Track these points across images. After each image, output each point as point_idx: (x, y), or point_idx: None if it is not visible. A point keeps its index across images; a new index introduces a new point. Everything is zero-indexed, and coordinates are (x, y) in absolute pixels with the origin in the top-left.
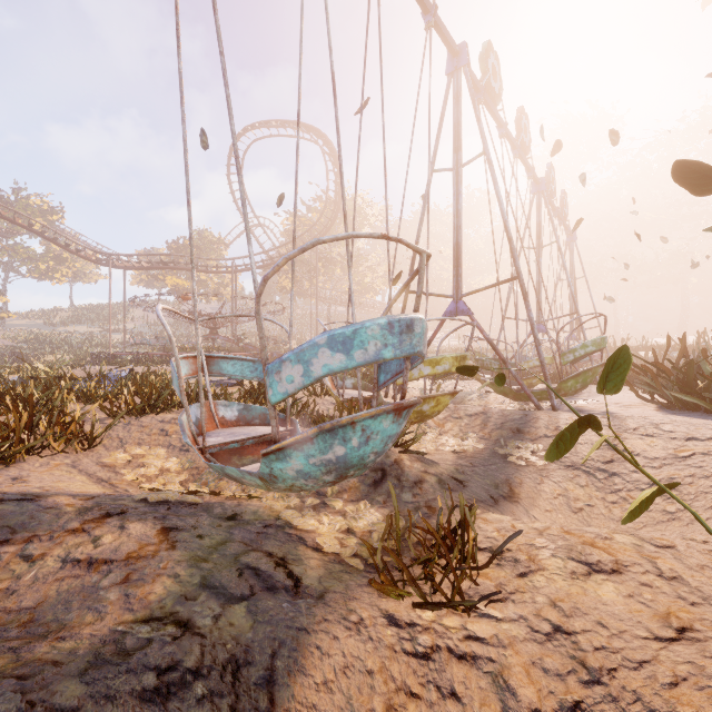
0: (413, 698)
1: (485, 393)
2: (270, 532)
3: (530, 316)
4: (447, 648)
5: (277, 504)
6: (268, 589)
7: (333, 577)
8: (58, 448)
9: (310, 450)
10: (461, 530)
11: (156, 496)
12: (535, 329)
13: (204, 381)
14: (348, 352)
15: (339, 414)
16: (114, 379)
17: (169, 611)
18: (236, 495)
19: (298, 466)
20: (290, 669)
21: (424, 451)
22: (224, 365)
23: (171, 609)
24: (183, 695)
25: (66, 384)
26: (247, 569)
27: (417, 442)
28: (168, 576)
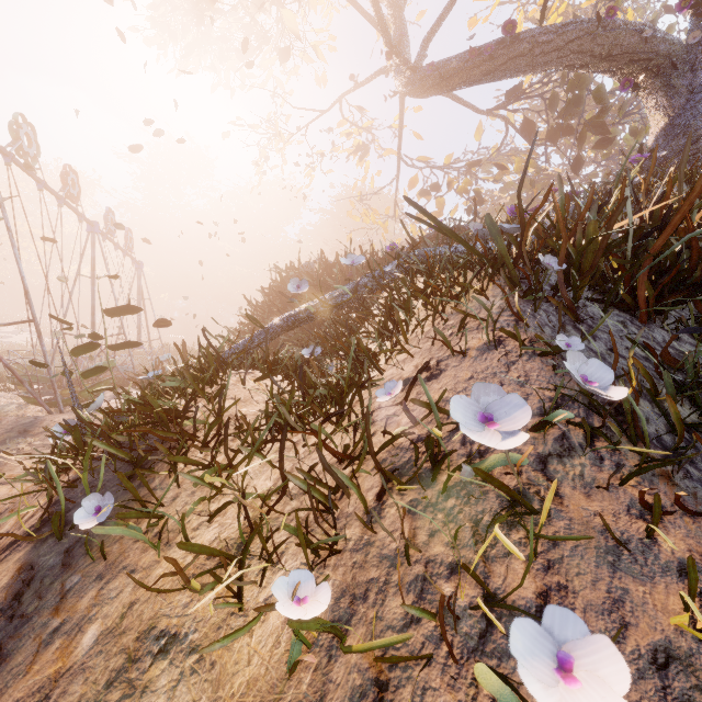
0: None
1: (26, 403)
2: None
3: (43, 349)
4: None
5: None
6: None
7: None
8: None
9: None
10: None
11: None
12: (48, 359)
13: None
14: None
15: None
16: None
17: None
18: None
19: None
20: None
21: None
22: None
23: None
24: None
25: None
26: None
27: None
28: None
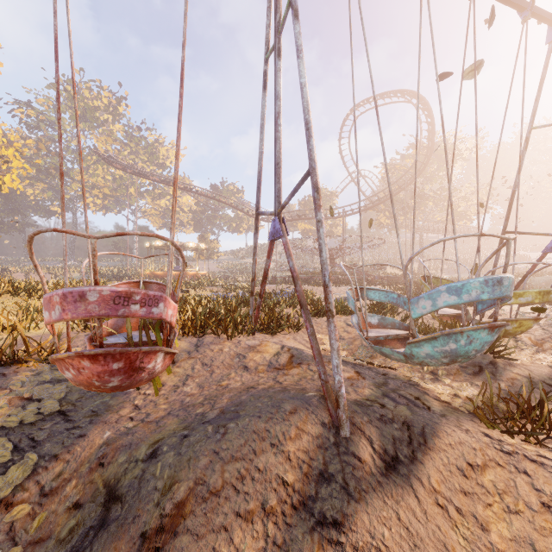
0: (499, 466)
1: None
2: (407, 385)
3: None
4: (523, 455)
5: (407, 374)
6: (414, 405)
7: (448, 412)
8: (287, 330)
9: (435, 343)
10: (540, 405)
11: (344, 358)
12: None
13: (342, 298)
14: (459, 295)
15: (444, 327)
16: (290, 295)
17: (374, 399)
18: (380, 366)
19: (427, 351)
20: (432, 434)
21: (518, 362)
22: (368, 293)
23: (375, 399)
24: (390, 425)
25: (275, 298)
26: (401, 396)
27: (512, 355)
28: (368, 388)
